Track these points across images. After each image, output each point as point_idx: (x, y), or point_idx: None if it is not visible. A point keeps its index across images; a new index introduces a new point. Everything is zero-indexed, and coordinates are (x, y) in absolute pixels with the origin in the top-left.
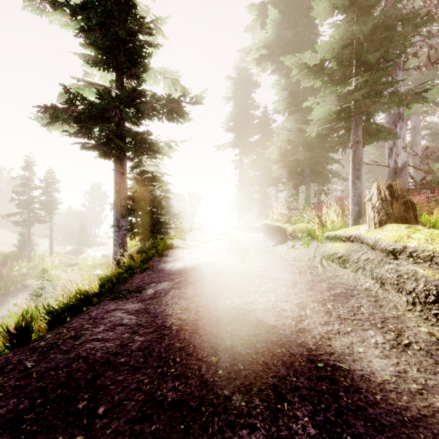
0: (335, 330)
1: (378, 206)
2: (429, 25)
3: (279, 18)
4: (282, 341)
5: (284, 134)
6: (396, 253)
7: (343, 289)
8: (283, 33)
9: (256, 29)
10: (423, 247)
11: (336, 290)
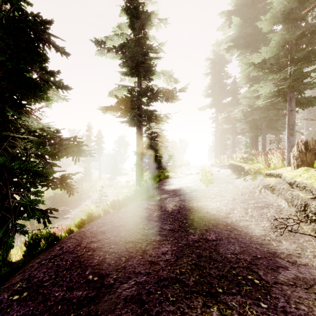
0: (245, 219)
1: (296, 155)
2: None
3: (240, 22)
4: (215, 219)
5: (245, 101)
6: (291, 184)
7: (263, 204)
8: (244, 30)
9: (226, 27)
10: (302, 182)
11: (259, 204)
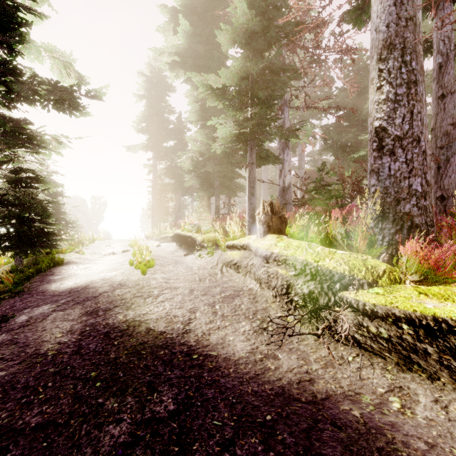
0: (216, 326)
1: (262, 219)
2: (301, 78)
3: (190, 31)
4: (167, 344)
5: (195, 146)
6: (267, 258)
7: (232, 291)
8: (195, 46)
9: (169, 33)
10: (282, 253)
11: (227, 293)
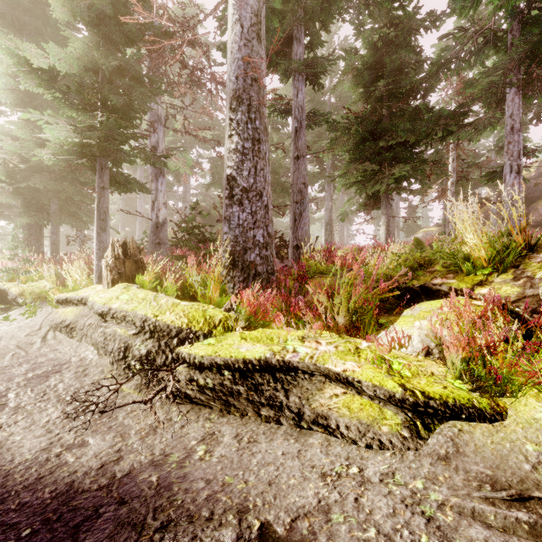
0: None
1: (111, 264)
2: (172, 97)
3: None
4: None
5: (11, 144)
6: (104, 316)
7: (50, 367)
8: None
9: None
10: (121, 308)
11: (39, 370)
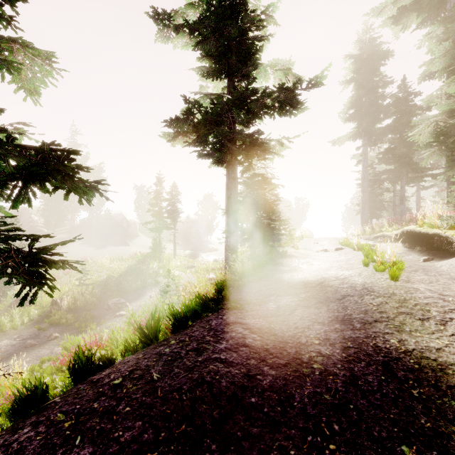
0: None
1: None
2: None
3: None
4: None
5: (443, 104)
6: None
7: None
8: None
9: None
10: None
11: None
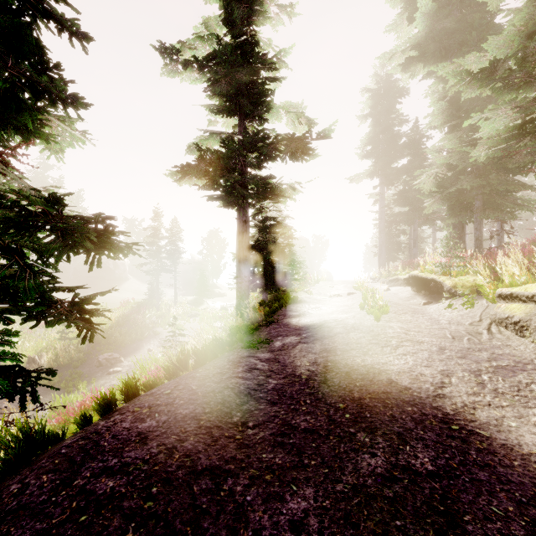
0: (484, 401)
1: None
2: None
3: (433, 8)
4: (414, 402)
5: (441, 158)
6: None
7: (511, 362)
8: (440, 25)
9: (402, 25)
10: None
11: (500, 362)
